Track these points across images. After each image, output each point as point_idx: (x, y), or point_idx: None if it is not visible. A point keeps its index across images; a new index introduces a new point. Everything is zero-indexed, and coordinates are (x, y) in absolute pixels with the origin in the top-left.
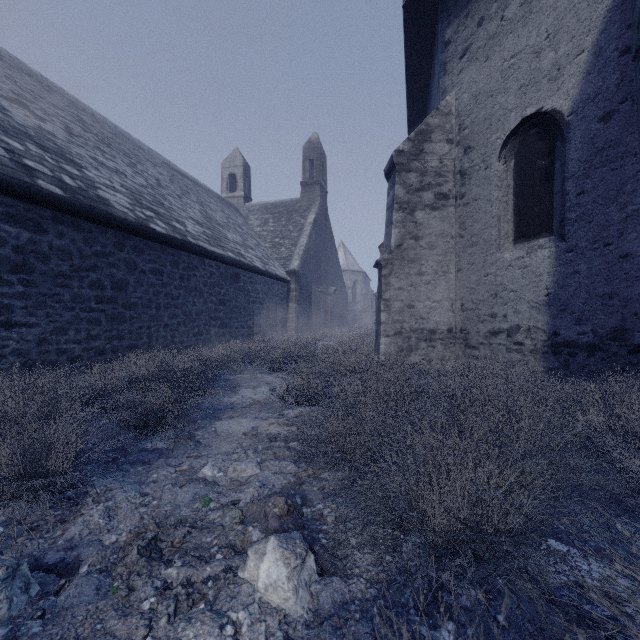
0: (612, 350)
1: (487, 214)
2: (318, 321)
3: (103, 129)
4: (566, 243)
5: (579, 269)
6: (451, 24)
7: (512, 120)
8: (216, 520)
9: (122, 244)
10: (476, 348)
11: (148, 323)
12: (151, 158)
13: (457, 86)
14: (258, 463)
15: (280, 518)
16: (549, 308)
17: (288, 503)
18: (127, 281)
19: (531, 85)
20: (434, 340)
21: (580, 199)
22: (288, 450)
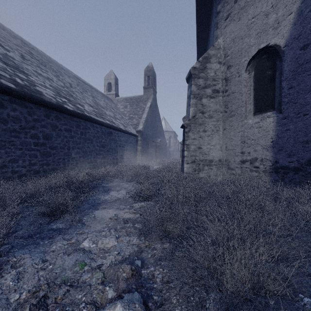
0: (308, 171)
1: (239, 100)
2: (152, 156)
3: (42, 58)
4: (282, 114)
5: (289, 128)
6: (220, 2)
7: (253, 51)
8: (87, 280)
9: (49, 115)
10: (233, 169)
11: (63, 156)
12: (68, 73)
13: (223, 34)
14: (116, 238)
15: (127, 280)
16: (273, 148)
17: (132, 269)
18: (52, 134)
19: (263, 32)
20: (212, 165)
21: (290, 91)
22: (134, 229)
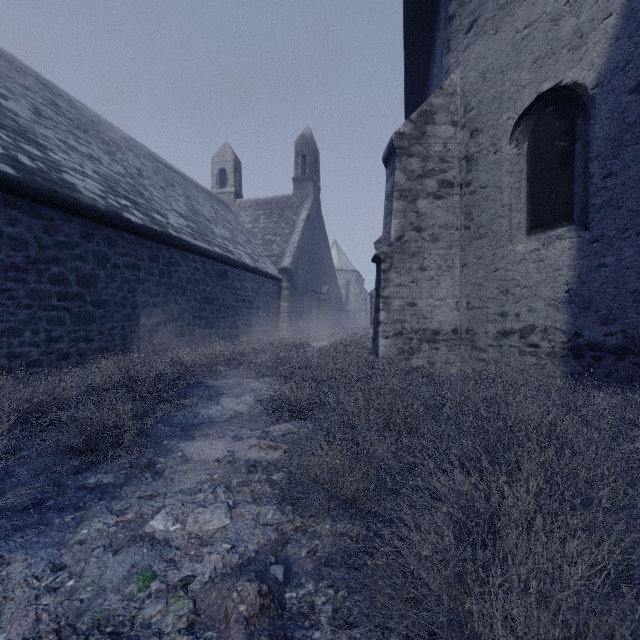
0: None
1: (497, 203)
2: (311, 321)
3: (81, 116)
4: (590, 232)
5: (606, 261)
6: None
7: (526, 97)
8: (153, 619)
9: (91, 234)
10: (484, 350)
11: (122, 323)
12: (134, 149)
13: (462, 64)
14: (229, 509)
15: (248, 622)
16: (570, 306)
17: (262, 591)
18: (97, 276)
19: (548, 57)
20: (438, 341)
21: (607, 182)
22: (270, 485)
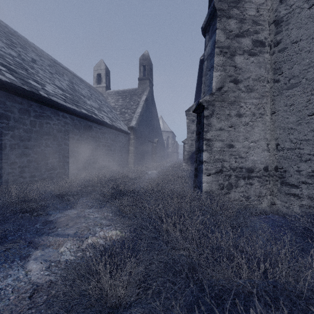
0: None
1: (312, 52)
2: (148, 158)
3: None
4: None
5: None
6: None
7: None
8: None
9: None
10: (296, 186)
11: None
12: (40, 53)
13: None
14: None
15: None
16: None
17: None
18: None
19: None
20: (252, 178)
21: None
22: None
